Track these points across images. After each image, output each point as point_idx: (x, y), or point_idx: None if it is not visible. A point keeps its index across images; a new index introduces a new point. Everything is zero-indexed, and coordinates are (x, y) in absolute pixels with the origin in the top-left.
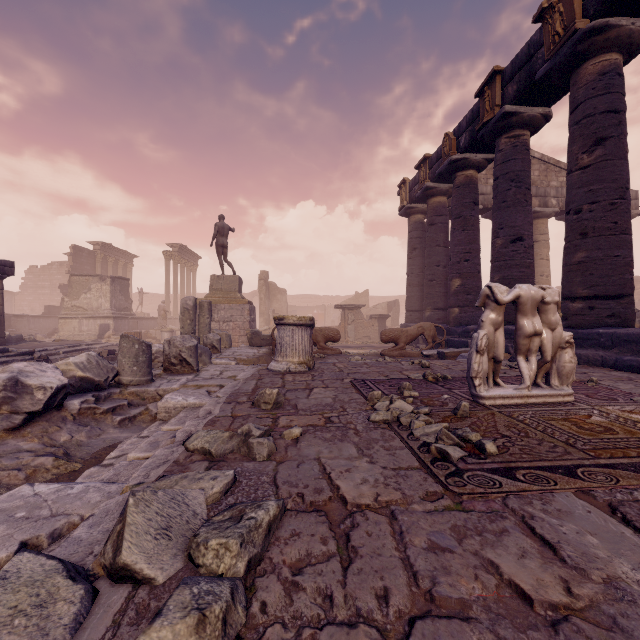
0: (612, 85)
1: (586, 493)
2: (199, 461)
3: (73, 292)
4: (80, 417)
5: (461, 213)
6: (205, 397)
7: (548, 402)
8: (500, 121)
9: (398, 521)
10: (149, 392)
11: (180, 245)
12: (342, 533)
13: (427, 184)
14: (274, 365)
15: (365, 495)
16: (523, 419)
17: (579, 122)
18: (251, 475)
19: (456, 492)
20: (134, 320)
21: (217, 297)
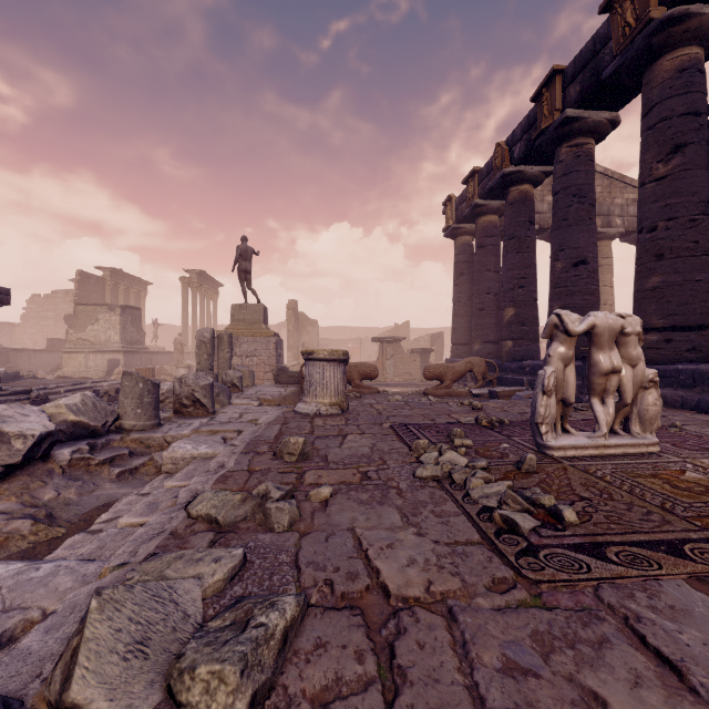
0: (692, 83)
1: (702, 581)
2: (202, 532)
3: (79, 323)
4: (71, 469)
5: (515, 233)
6: (219, 445)
7: (629, 453)
8: (560, 128)
9: (459, 624)
10: (155, 439)
11: (199, 271)
12: (384, 643)
13: (476, 201)
14: (302, 407)
15: (413, 583)
16: (602, 475)
17: (653, 126)
18: (266, 552)
19: (532, 579)
20: (147, 355)
21: (239, 329)
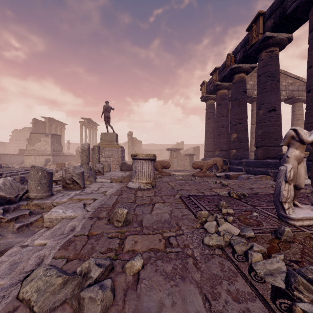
0: None
1: None
2: None
3: (32, 142)
4: None
5: (237, 97)
6: (79, 210)
7: None
8: (262, 42)
9: None
10: (46, 204)
11: (88, 118)
12: None
13: (217, 83)
14: (131, 184)
15: None
16: None
17: None
18: None
19: None
20: (63, 156)
21: (104, 144)
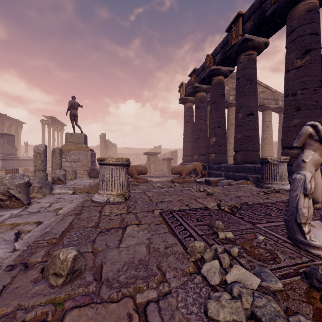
0: (314, 18)
1: None
2: None
3: None
4: None
5: (216, 100)
6: (3, 247)
7: None
8: (241, 44)
9: None
10: None
11: (52, 117)
12: None
13: (196, 84)
14: (96, 197)
15: None
16: None
17: (294, 40)
18: None
19: None
20: (18, 161)
21: (70, 146)
